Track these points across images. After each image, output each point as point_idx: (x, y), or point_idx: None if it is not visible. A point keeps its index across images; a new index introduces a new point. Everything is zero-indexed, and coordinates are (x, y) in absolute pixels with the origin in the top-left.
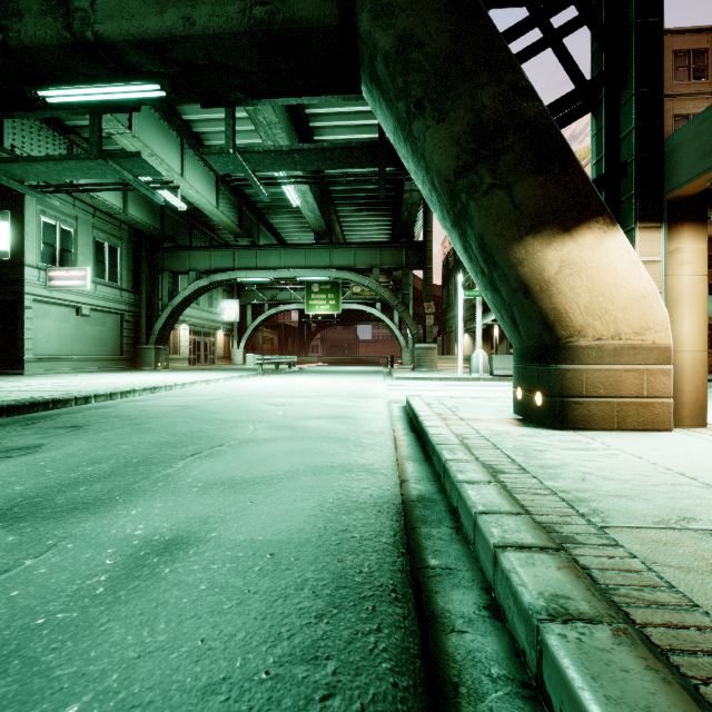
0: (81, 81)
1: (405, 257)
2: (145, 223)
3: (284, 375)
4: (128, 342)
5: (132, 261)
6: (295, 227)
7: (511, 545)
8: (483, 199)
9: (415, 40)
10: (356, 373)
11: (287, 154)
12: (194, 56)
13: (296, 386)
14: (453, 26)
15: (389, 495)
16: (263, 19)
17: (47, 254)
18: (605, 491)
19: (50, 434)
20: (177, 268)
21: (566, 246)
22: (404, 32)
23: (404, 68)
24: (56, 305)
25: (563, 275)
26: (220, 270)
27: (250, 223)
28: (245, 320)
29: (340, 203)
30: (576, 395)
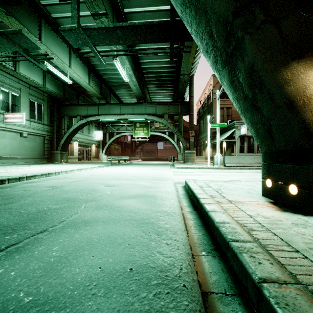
0: None
1: (180, 109)
2: (55, 92)
3: (121, 166)
4: (47, 149)
5: (49, 111)
6: (128, 95)
7: None
8: (256, 32)
9: None
10: (156, 164)
11: (113, 30)
12: None
13: (125, 172)
14: None
15: None
16: None
17: (4, 106)
18: None
19: None
20: (71, 114)
21: None
22: None
23: None
24: (9, 131)
25: None
26: (92, 115)
27: (106, 93)
28: (105, 140)
29: (149, 83)
30: None
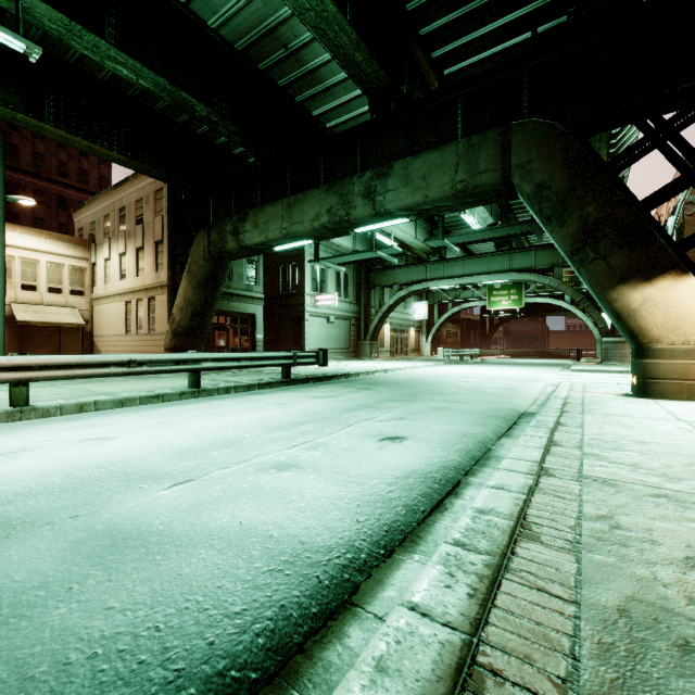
0: (372, 223)
1: None
2: None
3: (467, 365)
4: (353, 339)
5: (356, 282)
6: None
7: (544, 411)
8: (588, 266)
9: (545, 185)
10: (535, 365)
11: (473, 234)
12: (426, 206)
13: (478, 373)
14: (569, 173)
15: (517, 409)
16: (461, 189)
17: (314, 285)
18: (609, 410)
19: (367, 386)
20: (384, 283)
21: (647, 289)
22: (539, 182)
23: (539, 201)
24: (318, 317)
25: (645, 307)
26: (416, 282)
27: None
28: (431, 318)
29: (520, 211)
30: (655, 378)
